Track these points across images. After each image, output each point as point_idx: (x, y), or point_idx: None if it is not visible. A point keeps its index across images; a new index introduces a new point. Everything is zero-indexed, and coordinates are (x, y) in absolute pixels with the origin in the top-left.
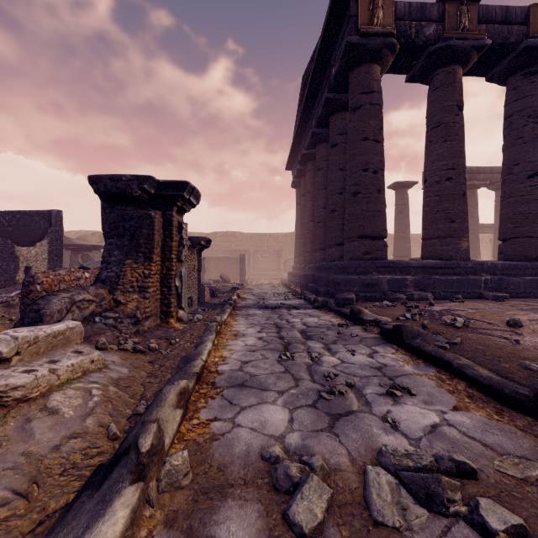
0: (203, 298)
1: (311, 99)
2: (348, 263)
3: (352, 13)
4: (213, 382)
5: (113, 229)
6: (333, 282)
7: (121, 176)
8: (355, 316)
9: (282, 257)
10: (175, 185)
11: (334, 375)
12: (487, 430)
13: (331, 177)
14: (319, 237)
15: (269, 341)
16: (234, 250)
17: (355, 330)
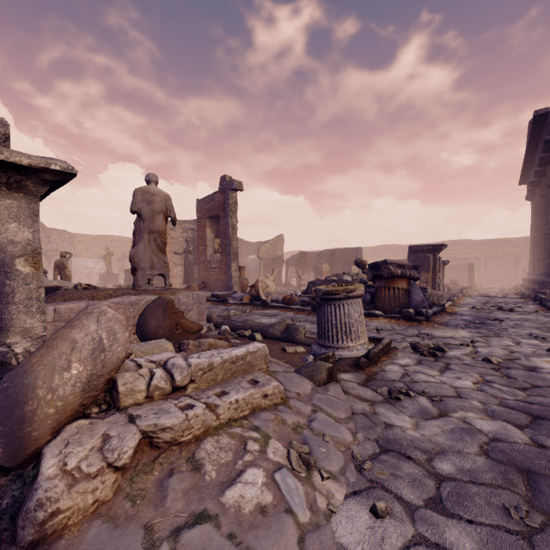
0: (443, 291)
1: (532, 148)
2: (548, 272)
3: (549, 120)
4: (459, 303)
5: (413, 261)
6: (538, 283)
7: (420, 245)
8: (534, 298)
9: (521, 263)
10: (439, 245)
11: (499, 305)
12: (531, 311)
13: (547, 210)
14: (542, 250)
15: (480, 302)
16: (461, 258)
17: (528, 303)
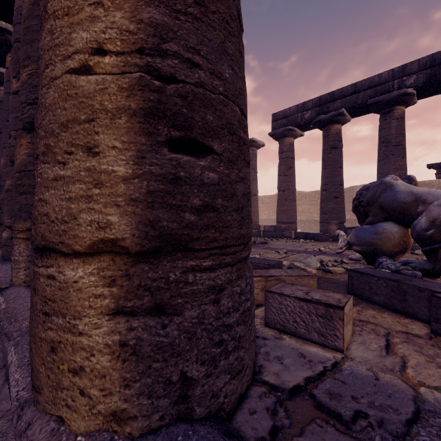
0: None
1: None
2: None
3: None
4: None
5: None
6: None
7: None
8: None
9: None
10: None
11: None
12: None
13: None
14: None
15: None
16: None
17: None
